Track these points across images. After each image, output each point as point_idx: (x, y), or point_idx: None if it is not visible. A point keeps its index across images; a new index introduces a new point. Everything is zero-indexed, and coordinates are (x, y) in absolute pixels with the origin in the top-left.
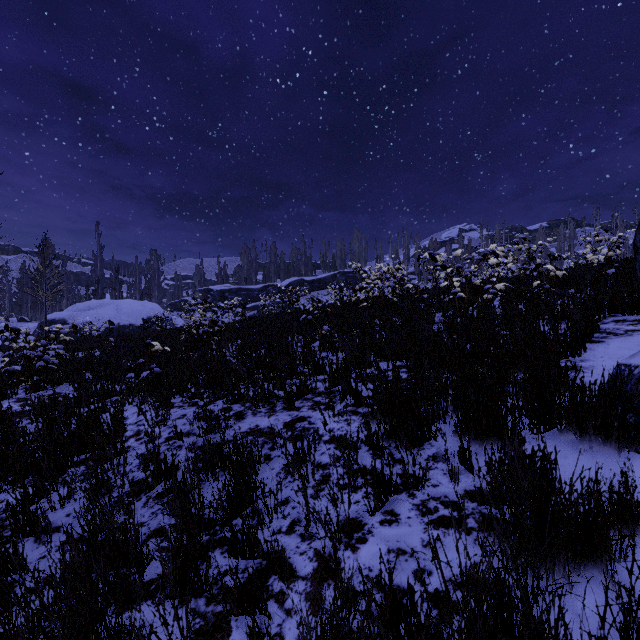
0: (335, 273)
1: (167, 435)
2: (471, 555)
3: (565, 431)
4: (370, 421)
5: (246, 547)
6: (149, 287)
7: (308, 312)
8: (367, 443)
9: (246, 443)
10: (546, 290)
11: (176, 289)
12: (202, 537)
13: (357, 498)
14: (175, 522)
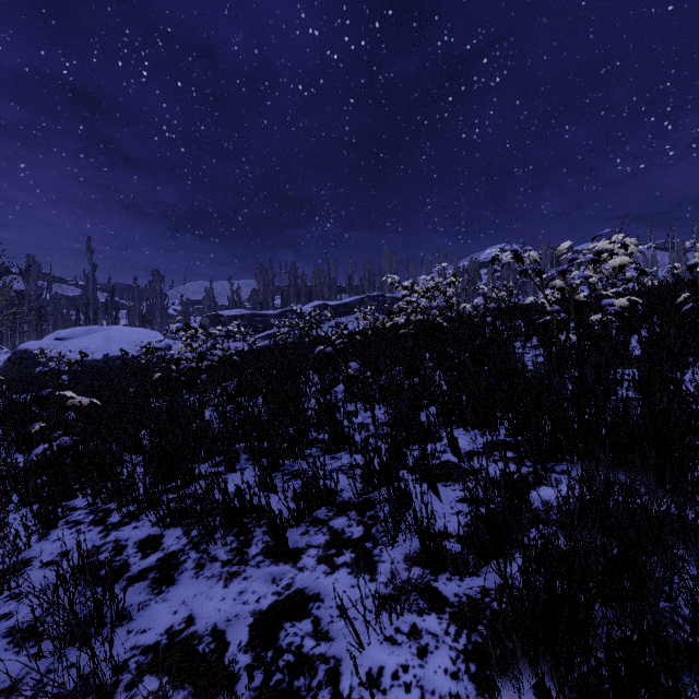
0: (363, 297)
1: None
2: None
3: None
4: (494, 673)
5: None
6: (150, 312)
7: (330, 341)
8: None
9: None
10: None
11: (182, 315)
12: None
13: None
14: None
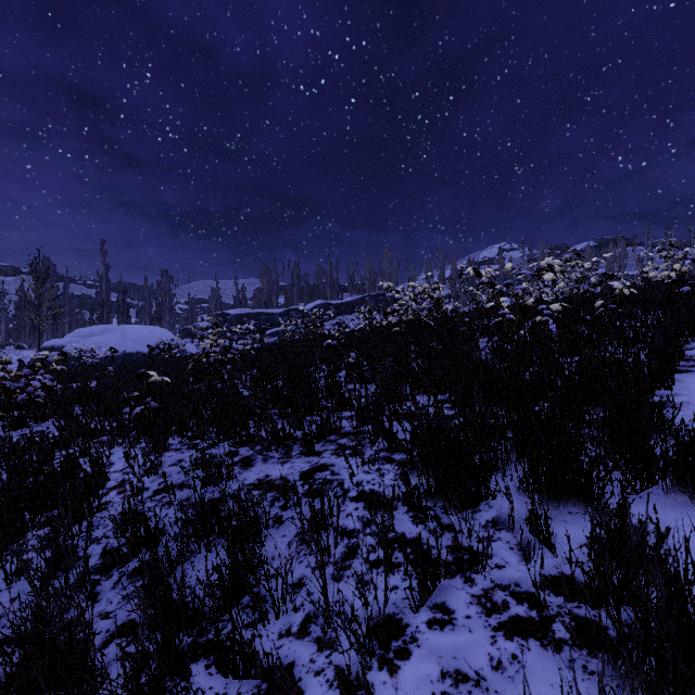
0: (364, 296)
1: (156, 487)
2: (567, 689)
3: (672, 491)
4: (409, 472)
5: (239, 662)
6: (160, 311)
7: (333, 338)
8: (406, 502)
9: (251, 500)
10: (612, 311)
11: (190, 313)
12: (182, 639)
13: (394, 582)
14: (150, 613)
